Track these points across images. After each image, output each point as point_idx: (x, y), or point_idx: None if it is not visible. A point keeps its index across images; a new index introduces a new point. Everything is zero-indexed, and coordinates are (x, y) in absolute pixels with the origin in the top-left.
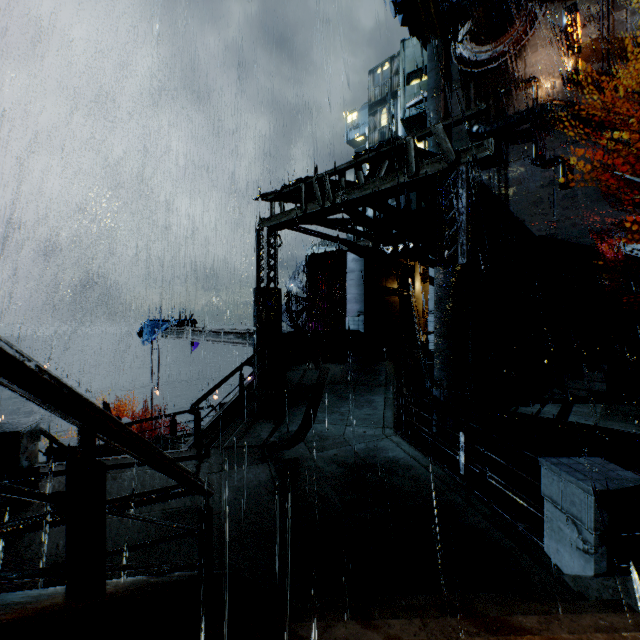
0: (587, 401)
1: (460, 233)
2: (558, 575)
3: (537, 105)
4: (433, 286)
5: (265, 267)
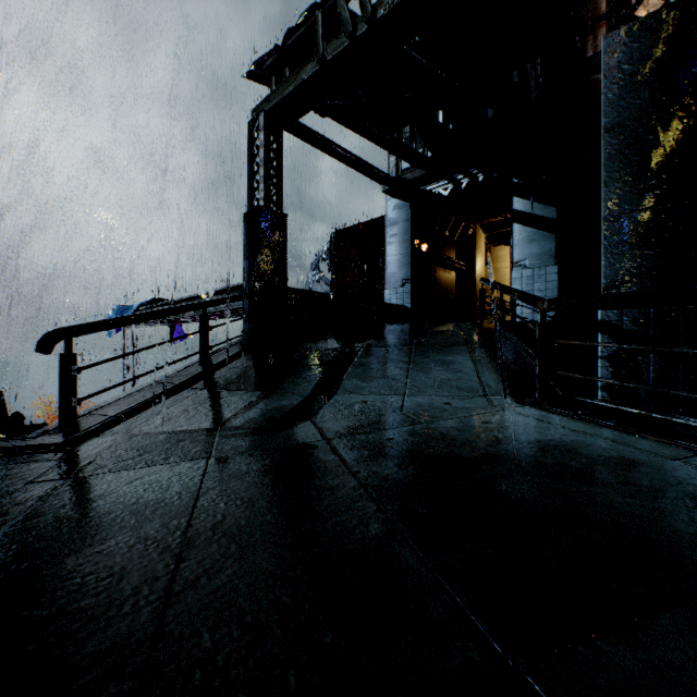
0: None
1: None
2: None
3: None
4: (520, 224)
5: (261, 176)
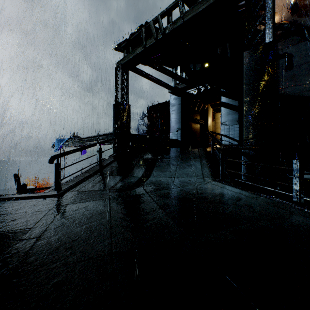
0: None
1: (266, 19)
2: None
3: None
4: (224, 107)
5: (120, 90)
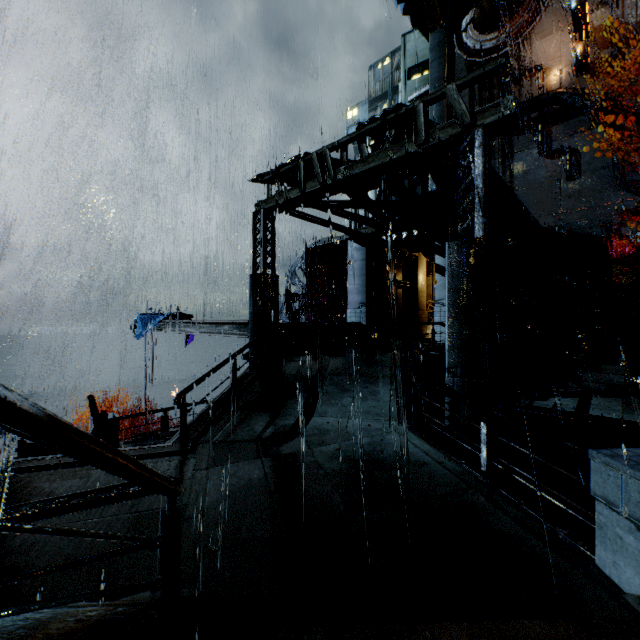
0: (605, 395)
1: (476, 203)
2: (618, 595)
3: (543, 93)
4: (439, 274)
5: (261, 252)
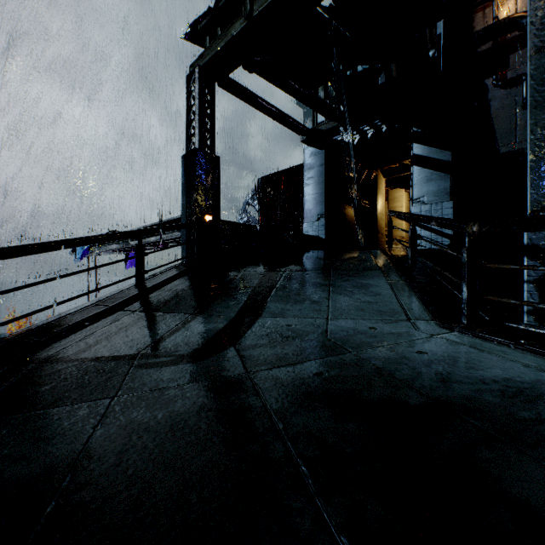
0: None
1: None
2: None
3: (500, 20)
4: (419, 166)
5: (196, 123)
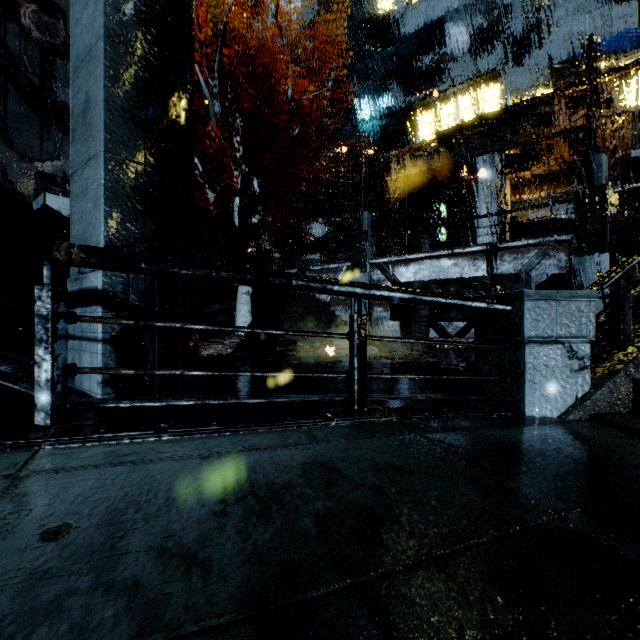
0: None
1: None
2: (566, 420)
3: None
4: None
5: None
